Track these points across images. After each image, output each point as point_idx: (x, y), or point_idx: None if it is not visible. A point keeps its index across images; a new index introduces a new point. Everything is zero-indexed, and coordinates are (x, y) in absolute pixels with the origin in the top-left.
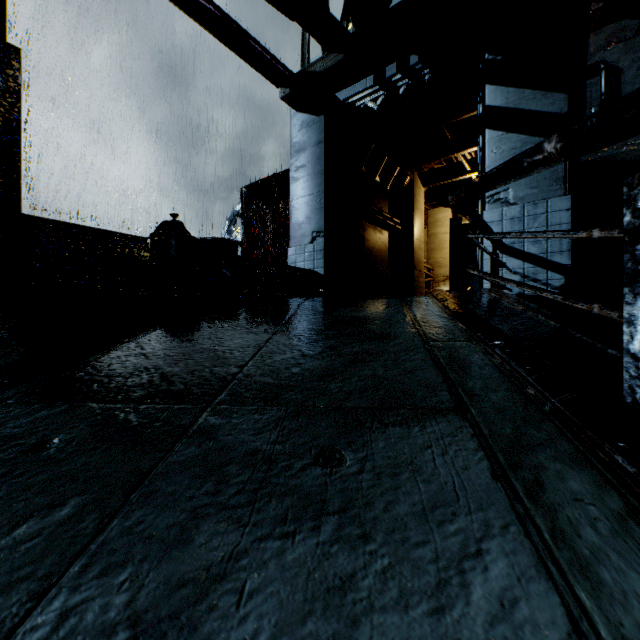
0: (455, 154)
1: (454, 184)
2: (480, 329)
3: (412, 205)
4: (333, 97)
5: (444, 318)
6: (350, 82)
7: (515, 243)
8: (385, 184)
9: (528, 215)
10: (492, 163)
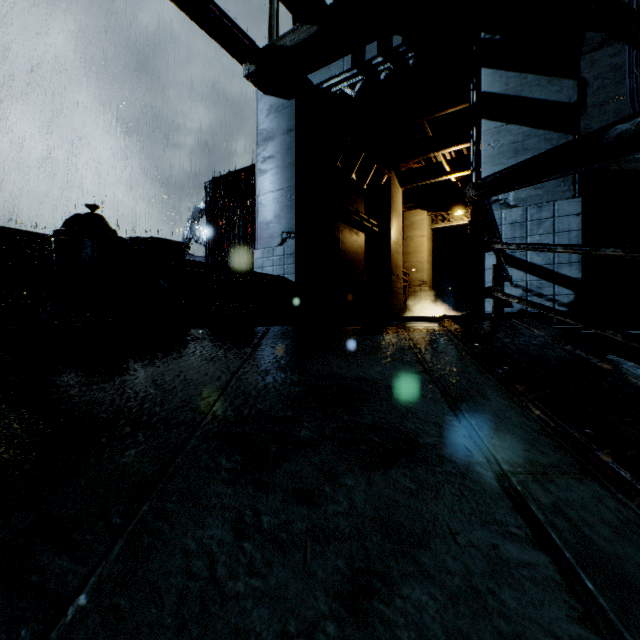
0: (436, 153)
1: (432, 186)
2: (600, 440)
3: (390, 206)
4: (306, 80)
5: (492, 385)
6: (325, 61)
7: (516, 251)
8: (362, 182)
9: (532, 219)
10: (489, 158)
